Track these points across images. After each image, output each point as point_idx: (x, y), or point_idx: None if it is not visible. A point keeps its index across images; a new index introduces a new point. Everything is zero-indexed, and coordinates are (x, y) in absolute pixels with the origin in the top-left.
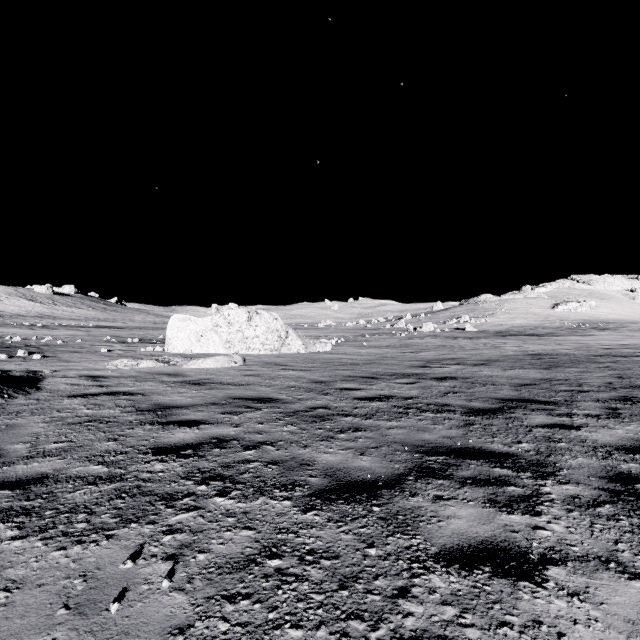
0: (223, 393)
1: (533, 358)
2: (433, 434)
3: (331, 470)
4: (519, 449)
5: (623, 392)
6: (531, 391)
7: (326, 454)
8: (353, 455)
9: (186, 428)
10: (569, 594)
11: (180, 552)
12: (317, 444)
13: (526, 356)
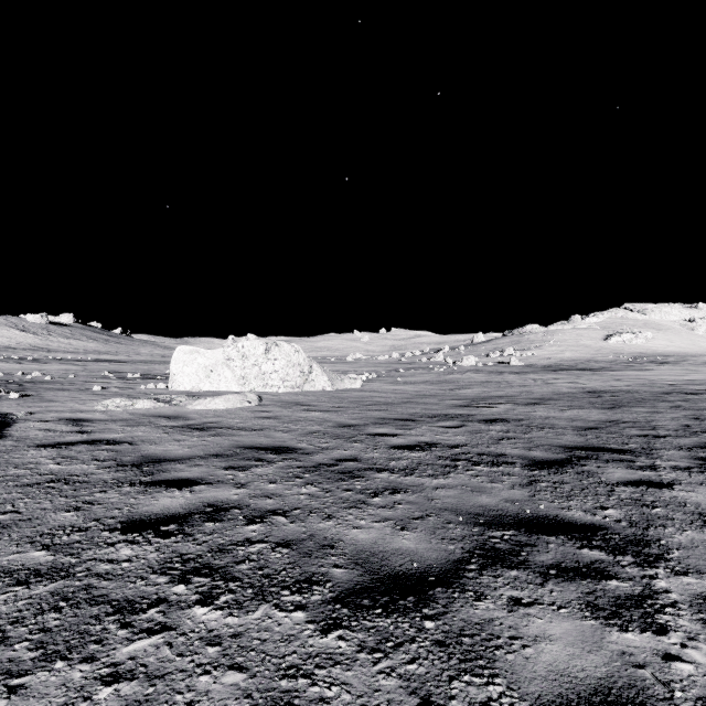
0: (230, 441)
1: (592, 396)
2: (492, 496)
3: (363, 555)
4: (606, 518)
5: None
6: (599, 436)
7: (356, 529)
8: (392, 530)
9: (175, 490)
10: None
11: None
12: (344, 513)
13: (583, 394)
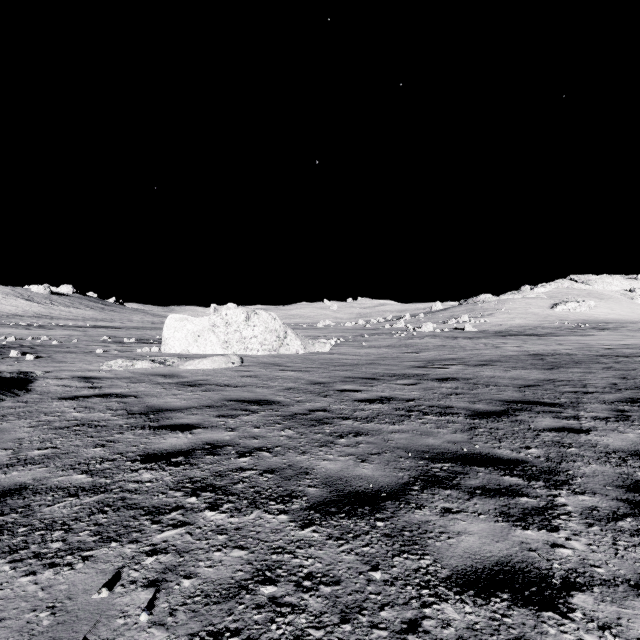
0: (219, 395)
1: (534, 358)
2: (437, 439)
3: (331, 479)
4: (528, 455)
5: (629, 393)
6: (535, 392)
7: (325, 461)
8: (354, 462)
9: (179, 433)
10: (600, 627)
11: (163, 577)
12: (316, 450)
13: (527, 356)
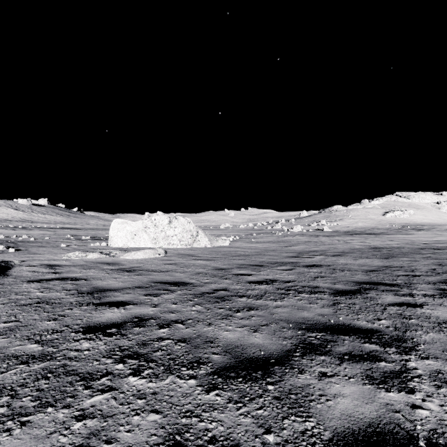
0: (148, 278)
1: (374, 250)
2: (310, 312)
3: (230, 347)
4: (380, 325)
5: (445, 276)
6: (378, 276)
7: (226, 331)
8: (248, 332)
9: (114, 308)
10: None
11: (87, 442)
12: (219, 322)
13: (369, 249)
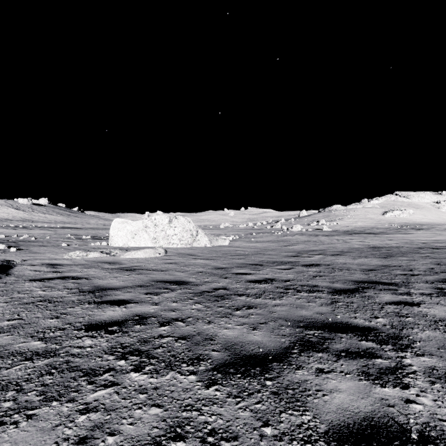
0: (148, 277)
1: (373, 250)
2: (309, 311)
3: (230, 344)
4: (377, 323)
5: (443, 275)
6: (376, 275)
7: (225, 329)
8: (247, 330)
9: (116, 307)
10: None
11: (91, 434)
12: (218, 320)
13: (368, 248)
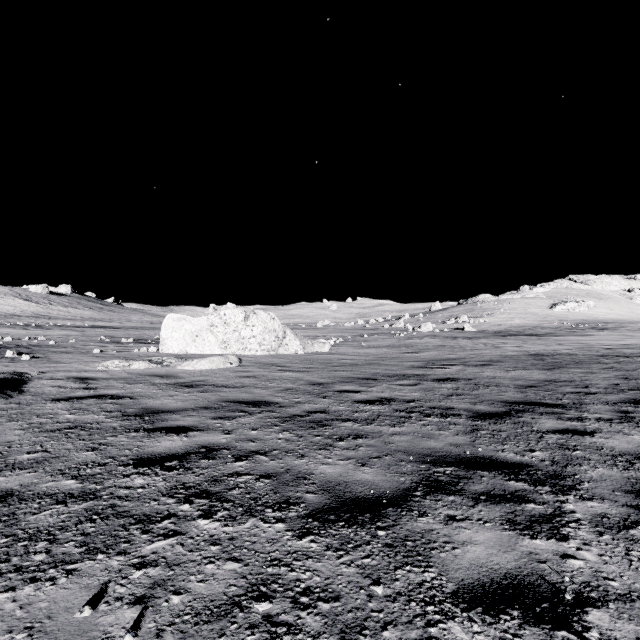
0: (216, 396)
1: (535, 358)
2: (439, 441)
3: (330, 484)
4: (533, 458)
5: (632, 394)
6: (537, 393)
7: (324, 465)
8: (354, 466)
9: (174, 435)
10: None
11: (151, 593)
12: (315, 453)
13: (528, 356)
